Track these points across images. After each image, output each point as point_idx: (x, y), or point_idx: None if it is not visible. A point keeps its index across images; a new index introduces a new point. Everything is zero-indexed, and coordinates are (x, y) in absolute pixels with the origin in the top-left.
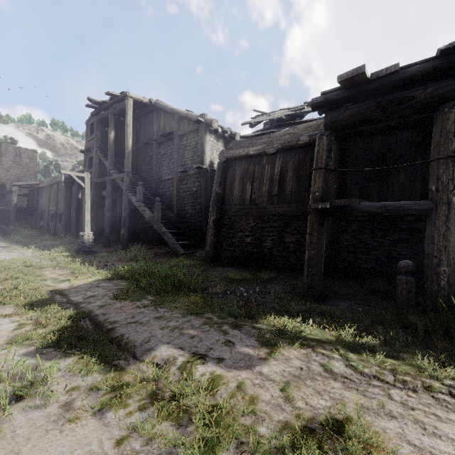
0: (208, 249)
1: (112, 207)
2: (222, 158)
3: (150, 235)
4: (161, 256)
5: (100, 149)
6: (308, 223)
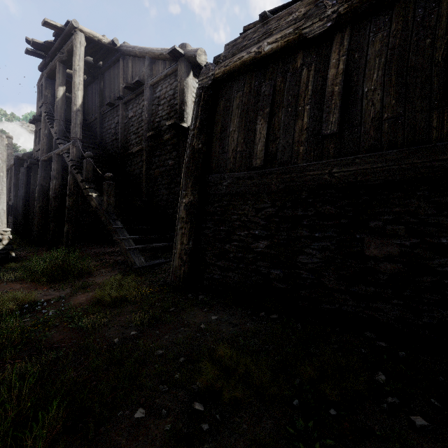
0: (177, 262)
1: None
2: (206, 80)
3: None
4: (107, 269)
5: (49, 114)
6: None
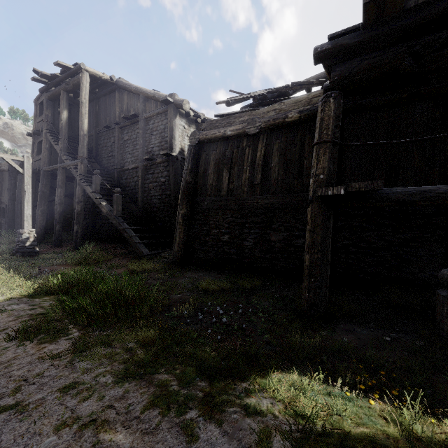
0: (177, 249)
1: (70, 200)
2: (194, 140)
3: (111, 232)
4: (120, 257)
5: (51, 132)
6: (308, 217)
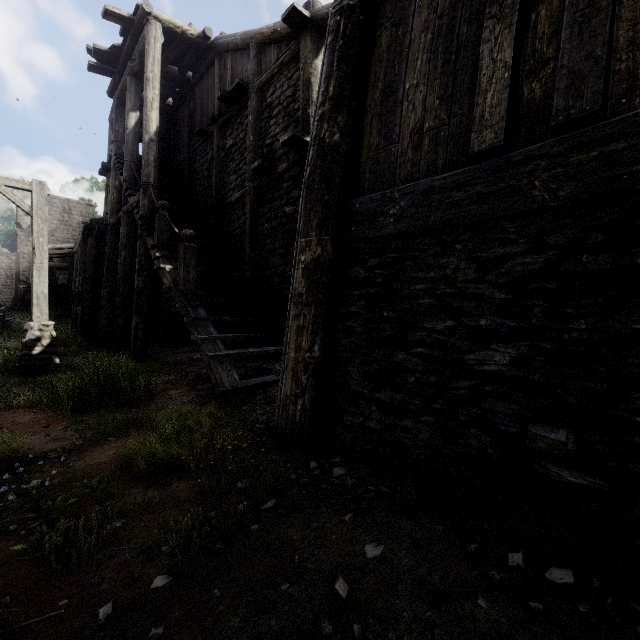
0: (288, 388)
1: None
2: None
3: None
4: (179, 390)
5: (119, 157)
6: None
